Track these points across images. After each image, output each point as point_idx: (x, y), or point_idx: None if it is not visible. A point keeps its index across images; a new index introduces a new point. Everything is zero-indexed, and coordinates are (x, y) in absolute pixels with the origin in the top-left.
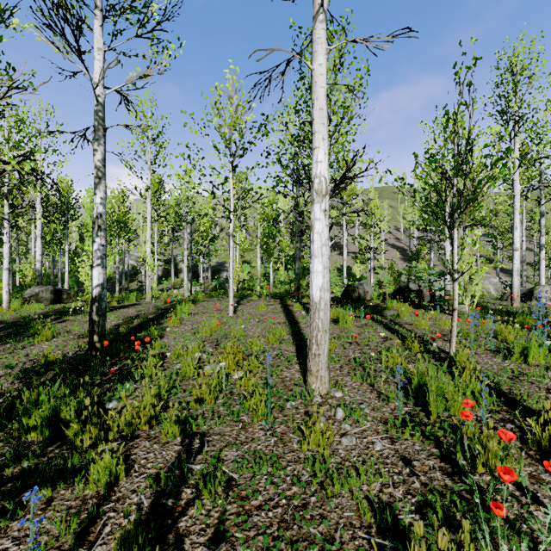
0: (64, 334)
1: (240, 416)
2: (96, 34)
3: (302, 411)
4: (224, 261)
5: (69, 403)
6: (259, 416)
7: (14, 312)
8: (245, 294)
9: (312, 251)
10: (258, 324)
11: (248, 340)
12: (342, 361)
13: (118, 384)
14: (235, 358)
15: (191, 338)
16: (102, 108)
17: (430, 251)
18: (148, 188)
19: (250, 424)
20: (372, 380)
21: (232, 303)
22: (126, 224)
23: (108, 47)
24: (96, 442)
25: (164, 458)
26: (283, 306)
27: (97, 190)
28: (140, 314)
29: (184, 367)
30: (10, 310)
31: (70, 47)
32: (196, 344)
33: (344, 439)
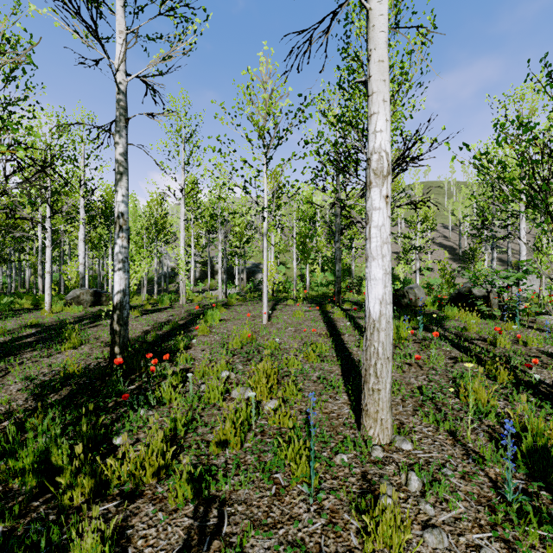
0: (92, 341)
1: (273, 472)
2: (118, 15)
3: (358, 472)
4: (259, 262)
5: (61, 444)
6: (299, 478)
7: (54, 315)
8: (281, 296)
9: (369, 251)
10: (295, 334)
11: (283, 355)
12: (402, 390)
13: (130, 411)
14: (268, 380)
15: (219, 351)
16: (124, 96)
17: (493, 250)
18: (181, 189)
19: (286, 489)
20: (451, 426)
21: (266, 309)
22: (163, 227)
23: (129, 29)
24: (90, 499)
25: (169, 540)
26: (322, 313)
27: (119, 187)
28: (171, 319)
29: (208, 390)
30: (51, 312)
31: (88, 29)
32: (225, 359)
33: (429, 536)
